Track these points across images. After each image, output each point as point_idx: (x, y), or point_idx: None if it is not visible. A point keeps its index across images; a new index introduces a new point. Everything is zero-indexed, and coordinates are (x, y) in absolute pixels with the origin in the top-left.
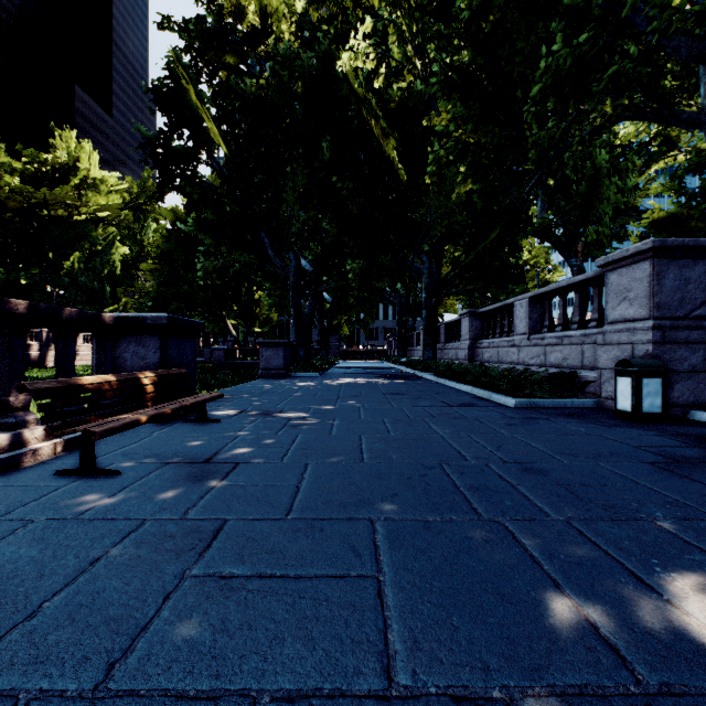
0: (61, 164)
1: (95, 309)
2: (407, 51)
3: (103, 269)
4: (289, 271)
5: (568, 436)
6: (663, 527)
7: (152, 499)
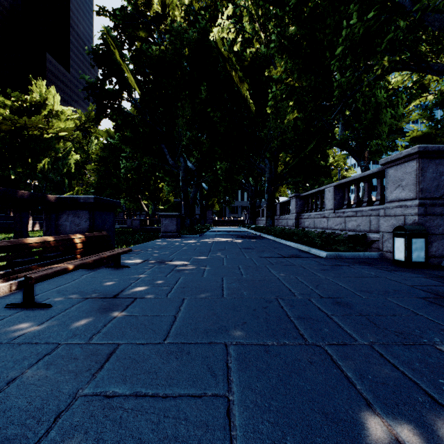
0: (35, 102)
1: (58, 194)
2: (255, 27)
3: (63, 169)
4: (180, 170)
5: (363, 278)
6: (442, 351)
7: (69, 326)
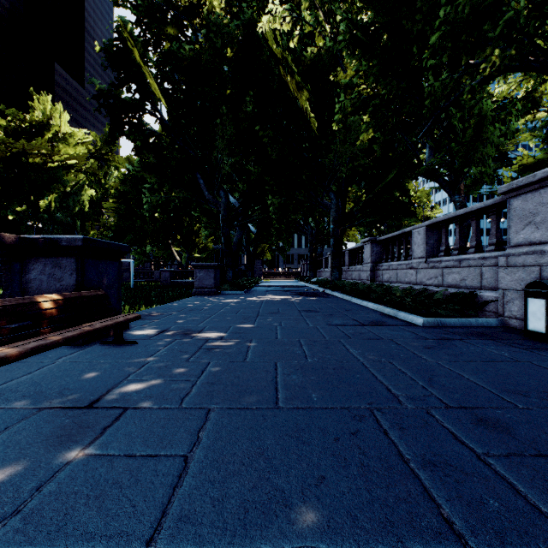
0: (37, 122)
1: None
2: (319, 16)
3: (74, 207)
4: (220, 206)
5: (497, 363)
6: None
7: None
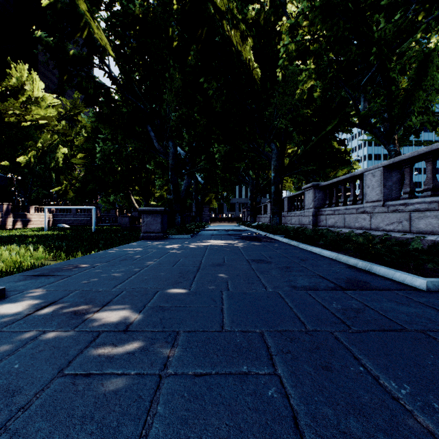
0: (12, 86)
1: (46, 190)
2: None
3: (51, 163)
4: (169, 156)
5: None
6: None
7: None
